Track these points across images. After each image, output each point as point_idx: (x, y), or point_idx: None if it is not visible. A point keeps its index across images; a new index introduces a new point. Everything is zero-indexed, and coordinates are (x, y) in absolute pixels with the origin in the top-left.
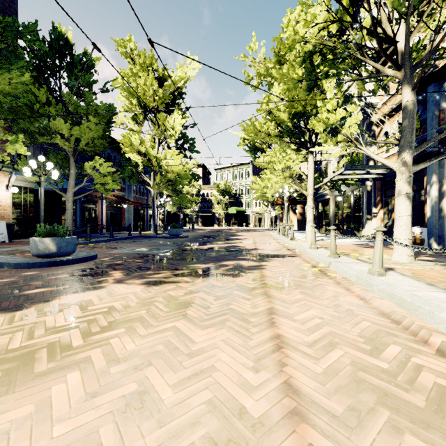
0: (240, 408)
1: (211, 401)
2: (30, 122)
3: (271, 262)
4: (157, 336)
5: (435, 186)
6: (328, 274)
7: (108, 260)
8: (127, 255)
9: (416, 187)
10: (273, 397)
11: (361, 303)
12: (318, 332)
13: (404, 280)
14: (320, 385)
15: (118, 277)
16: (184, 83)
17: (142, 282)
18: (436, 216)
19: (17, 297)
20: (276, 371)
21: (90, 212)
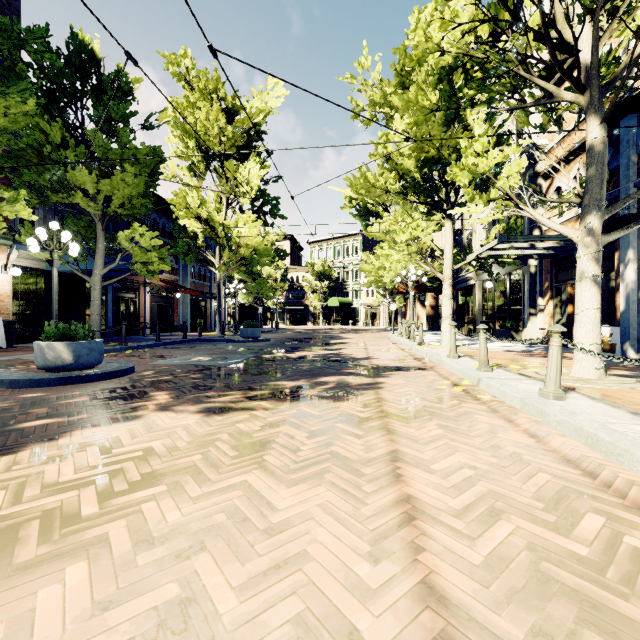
0: (350, 632)
1: (301, 618)
2: (38, 172)
3: (391, 378)
4: (217, 498)
5: (631, 266)
6: (478, 396)
7: (150, 375)
8: (179, 367)
9: (603, 267)
10: (404, 610)
11: (532, 443)
12: (469, 491)
13: (595, 406)
14: (480, 587)
15: (162, 400)
16: (263, 118)
17: (198, 409)
18: (633, 310)
19: (7, 434)
20: (407, 561)
21: (128, 305)
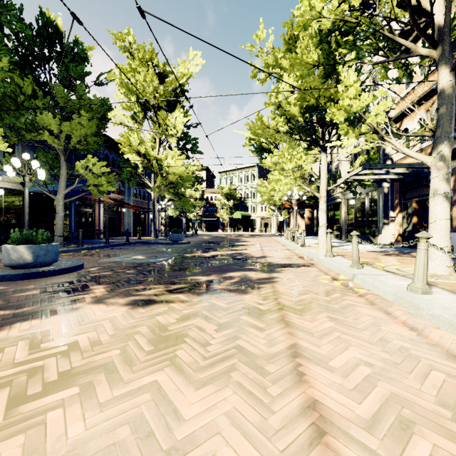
0: None
1: None
2: (16, 117)
3: (283, 273)
4: (125, 404)
5: None
6: (355, 289)
7: (95, 270)
8: (119, 264)
9: None
10: None
11: (414, 336)
12: (372, 394)
13: None
14: None
15: (99, 293)
16: (186, 80)
17: (126, 302)
18: None
19: None
20: None
21: (87, 217)
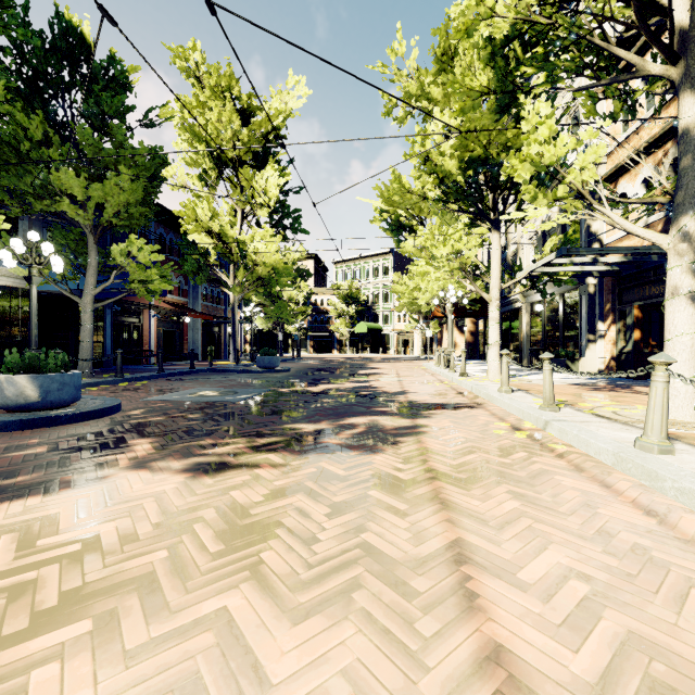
0: None
1: None
2: (18, 176)
3: (434, 419)
4: (170, 652)
5: None
6: (550, 445)
7: (138, 414)
8: (177, 404)
9: None
10: None
11: (653, 525)
12: (596, 633)
13: None
14: None
15: (141, 452)
16: (283, 121)
17: (185, 466)
18: None
19: None
20: None
21: (130, 330)
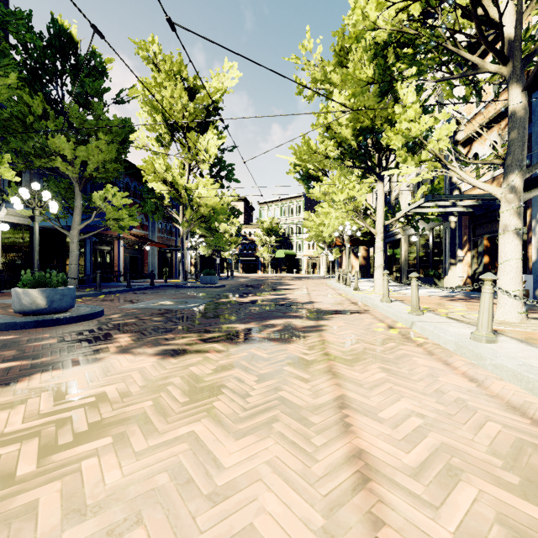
0: None
1: None
2: (23, 140)
3: (332, 321)
4: (162, 453)
5: None
6: (413, 338)
7: (117, 318)
8: (144, 311)
9: None
10: None
11: (473, 387)
12: (422, 444)
13: (526, 350)
14: None
15: (124, 343)
16: (220, 96)
17: (156, 352)
18: None
19: None
20: None
21: (104, 256)
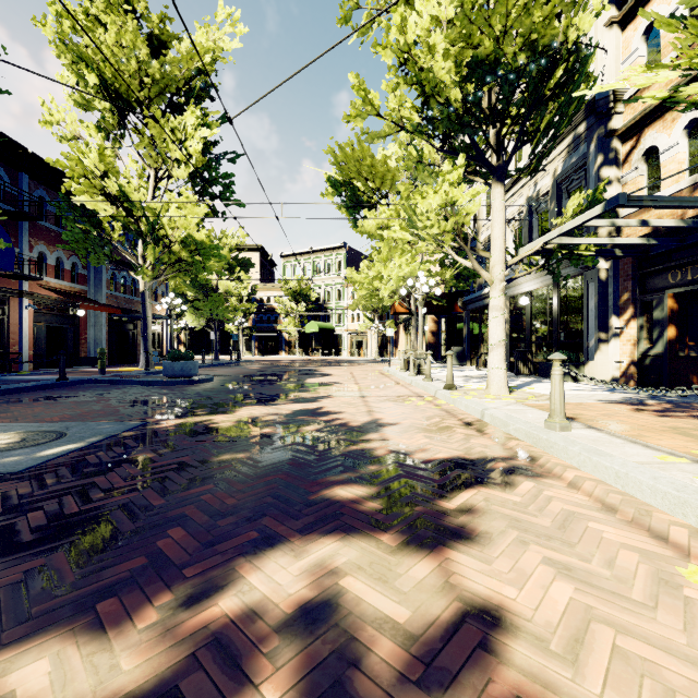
0: None
1: None
2: None
3: (495, 547)
4: None
5: None
6: None
7: None
8: None
9: None
10: None
11: None
12: None
13: None
14: None
15: None
16: (212, 64)
17: None
18: None
19: None
20: None
21: None
